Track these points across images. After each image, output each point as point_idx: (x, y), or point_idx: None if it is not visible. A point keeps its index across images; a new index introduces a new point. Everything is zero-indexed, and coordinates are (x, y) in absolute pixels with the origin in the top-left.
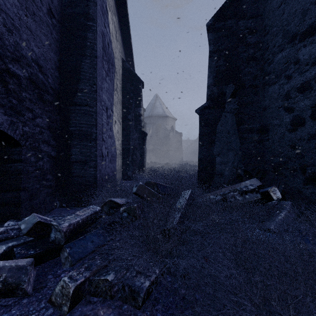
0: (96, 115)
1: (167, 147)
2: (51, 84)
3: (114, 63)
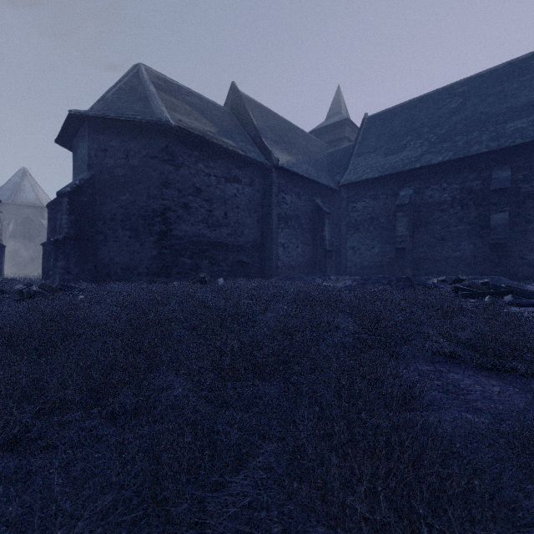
0: None
1: None
2: None
3: None
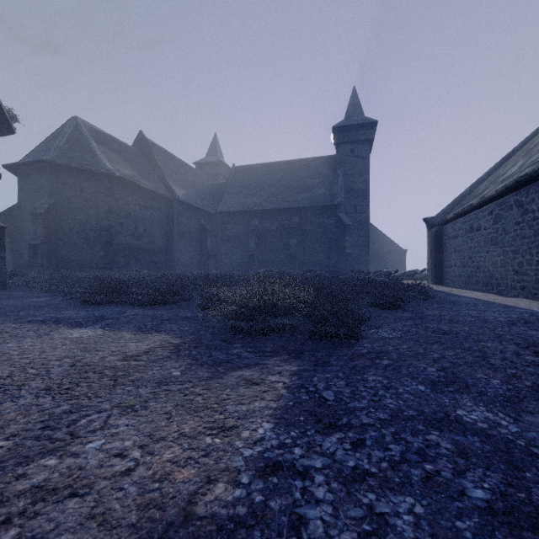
0: None
1: None
2: None
3: None
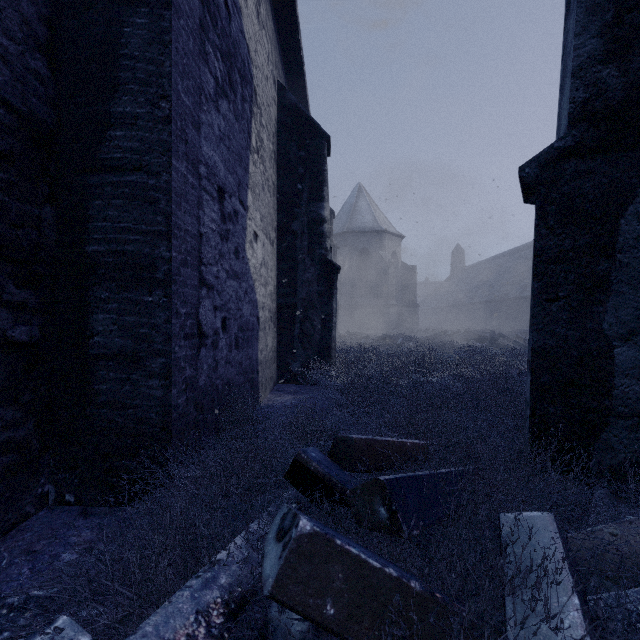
0: (169, 200)
1: (382, 298)
2: (5, 89)
3: (250, 78)
